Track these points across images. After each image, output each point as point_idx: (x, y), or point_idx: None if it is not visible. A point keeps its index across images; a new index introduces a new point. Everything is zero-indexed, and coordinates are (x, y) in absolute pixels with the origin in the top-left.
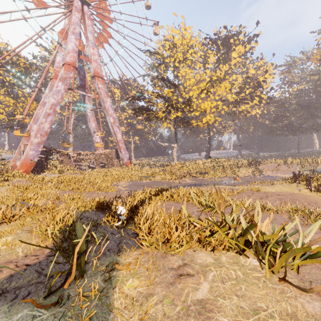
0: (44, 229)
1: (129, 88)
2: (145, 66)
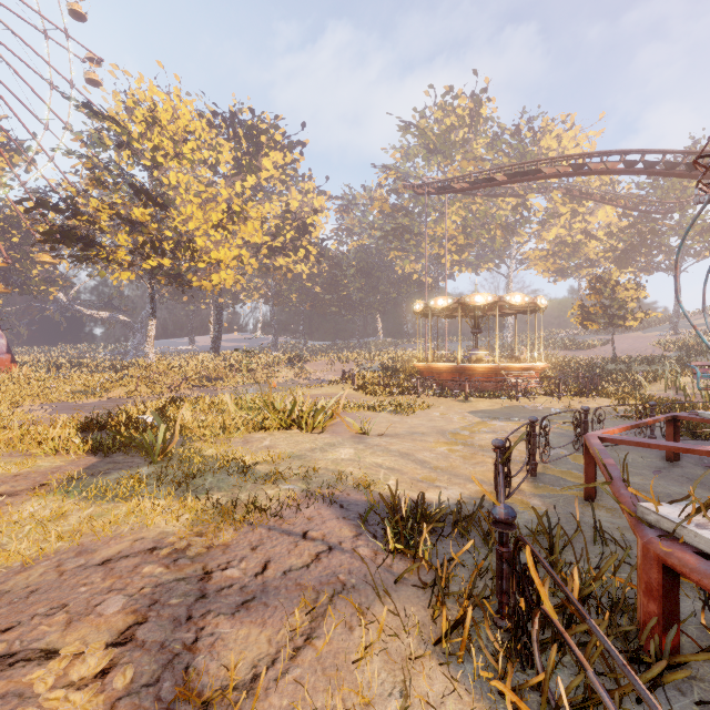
0: (67, 442)
1: None
2: (75, 133)
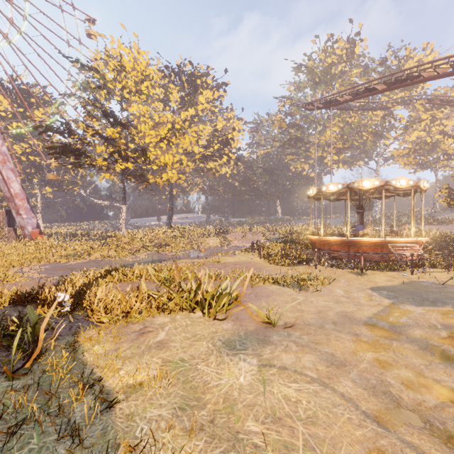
0: None
1: (32, 100)
2: (72, 82)
